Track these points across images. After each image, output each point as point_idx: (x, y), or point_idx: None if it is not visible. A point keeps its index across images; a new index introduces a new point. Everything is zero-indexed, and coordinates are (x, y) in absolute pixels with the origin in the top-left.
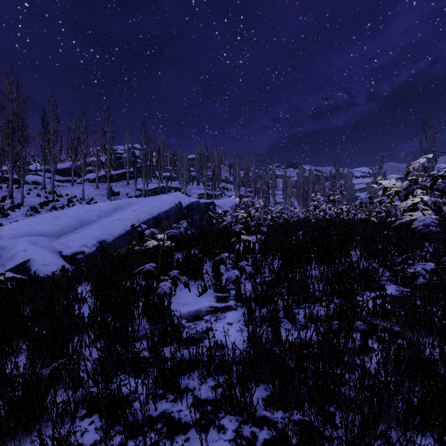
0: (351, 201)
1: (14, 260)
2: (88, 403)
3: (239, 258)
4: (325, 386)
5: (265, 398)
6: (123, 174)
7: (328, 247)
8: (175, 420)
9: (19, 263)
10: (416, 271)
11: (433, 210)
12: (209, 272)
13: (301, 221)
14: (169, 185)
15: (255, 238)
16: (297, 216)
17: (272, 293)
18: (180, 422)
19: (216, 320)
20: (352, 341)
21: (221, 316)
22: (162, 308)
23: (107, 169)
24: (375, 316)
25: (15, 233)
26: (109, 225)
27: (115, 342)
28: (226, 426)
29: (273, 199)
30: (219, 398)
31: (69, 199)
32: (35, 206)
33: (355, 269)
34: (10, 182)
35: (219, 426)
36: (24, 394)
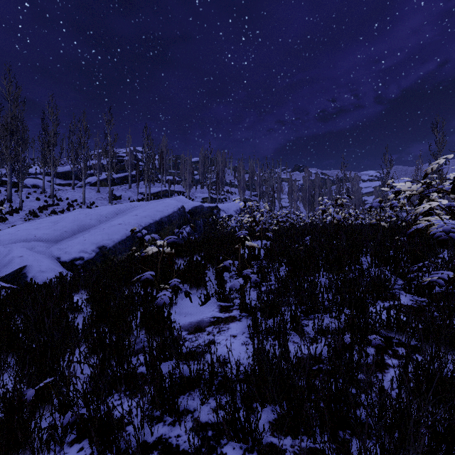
0: (358, 205)
1: (10, 266)
2: (78, 426)
3: (243, 265)
4: (337, 408)
5: (272, 422)
6: (125, 177)
7: (337, 253)
8: (172, 447)
9: (15, 269)
10: (433, 280)
11: (450, 214)
12: (212, 280)
13: (308, 226)
14: (172, 188)
15: (260, 244)
16: (303, 220)
17: (278, 303)
18: (178, 450)
19: (219, 332)
20: (365, 356)
21: (225, 328)
22: (162, 319)
23: (109, 172)
24: (389, 328)
25: (12, 238)
26: (109, 230)
27: (109, 358)
28: (229, 454)
29: (278, 203)
30: (221, 421)
31: (69, 203)
32: (34, 210)
33: (366, 277)
34: (9, 186)
35: (221, 454)
36: (7, 417)
